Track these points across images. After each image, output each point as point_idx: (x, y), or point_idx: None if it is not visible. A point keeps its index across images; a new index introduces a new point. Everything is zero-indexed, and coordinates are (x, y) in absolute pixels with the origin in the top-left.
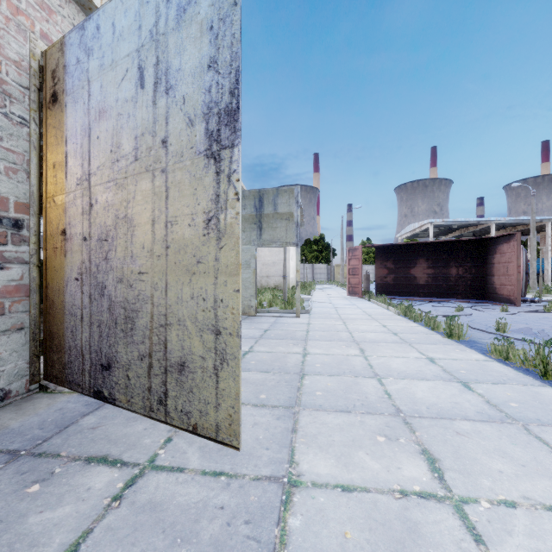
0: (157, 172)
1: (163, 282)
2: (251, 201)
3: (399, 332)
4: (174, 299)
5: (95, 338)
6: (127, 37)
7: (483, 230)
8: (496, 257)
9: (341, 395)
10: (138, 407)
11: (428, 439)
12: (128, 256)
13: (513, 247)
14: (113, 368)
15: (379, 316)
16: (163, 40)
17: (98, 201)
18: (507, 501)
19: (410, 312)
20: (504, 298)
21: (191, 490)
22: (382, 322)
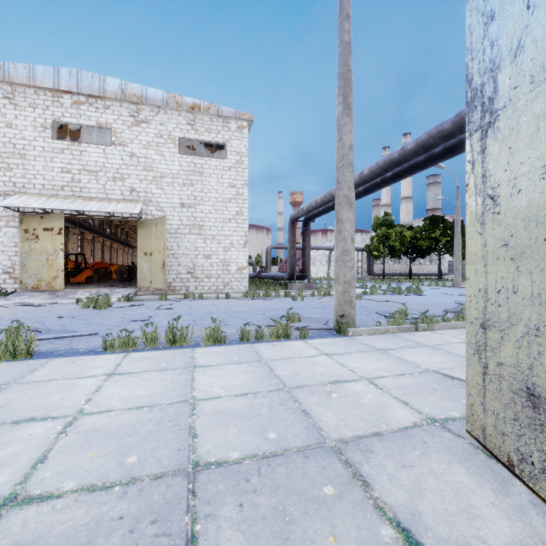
0: None
1: None
2: None
3: None
4: None
5: None
6: None
7: None
8: None
9: (267, 418)
10: None
11: (315, 382)
12: None
13: None
14: None
15: None
16: None
17: None
18: (350, 370)
19: None
20: None
21: None
22: None
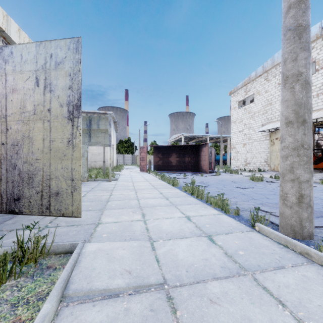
0: (45, 121)
1: (48, 163)
2: (85, 121)
3: (155, 185)
4: (54, 169)
5: (10, 188)
6: (29, 63)
7: (205, 140)
8: (202, 153)
9: (122, 205)
10: (35, 213)
11: (145, 211)
12: (30, 152)
13: (207, 149)
14: (21, 199)
15: (150, 180)
16: (48, 71)
17: (12, 128)
18: (158, 218)
19: (163, 177)
20: (204, 171)
21: (64, 229)
22: (150, 182)
